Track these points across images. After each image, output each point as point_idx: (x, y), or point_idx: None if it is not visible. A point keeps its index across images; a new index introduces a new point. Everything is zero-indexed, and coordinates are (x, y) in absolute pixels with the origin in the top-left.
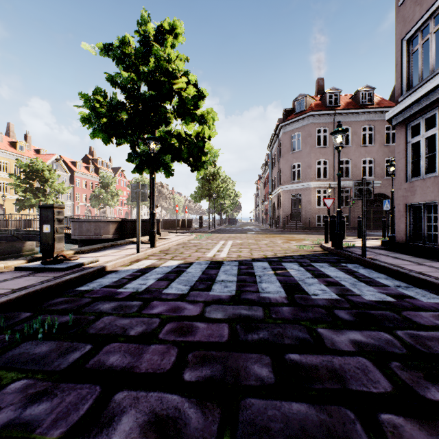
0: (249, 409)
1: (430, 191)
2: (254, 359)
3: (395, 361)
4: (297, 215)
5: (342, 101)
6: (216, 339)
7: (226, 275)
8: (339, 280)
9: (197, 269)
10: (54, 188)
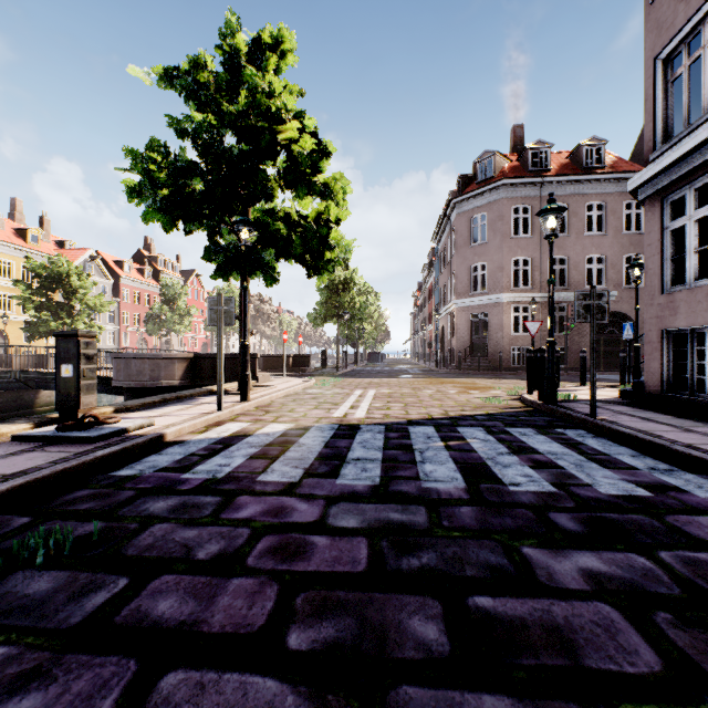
0: (404, 707)
1: (702, 309)
2: (412, 605)
3: (662, 610)
4: (480, 347)
5: (554, 162)
6: (346, 568)
7: (365, 449)
8: (555, 459)
9: (317, 439)
10: (87, 303)
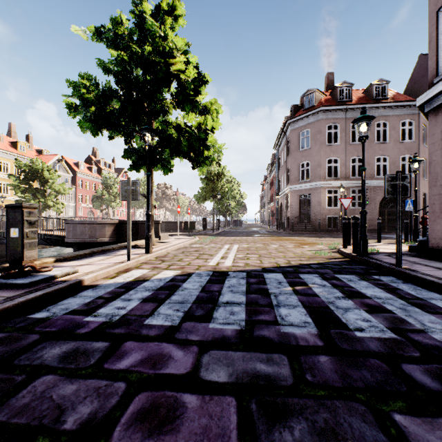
0: None
1: None
2: None
3: None
4: (306, 216)
5: (354, 95)
6: None
7: (232, 293)
8: (382, 303)
9: (196, 284)
10: (54, 189)
